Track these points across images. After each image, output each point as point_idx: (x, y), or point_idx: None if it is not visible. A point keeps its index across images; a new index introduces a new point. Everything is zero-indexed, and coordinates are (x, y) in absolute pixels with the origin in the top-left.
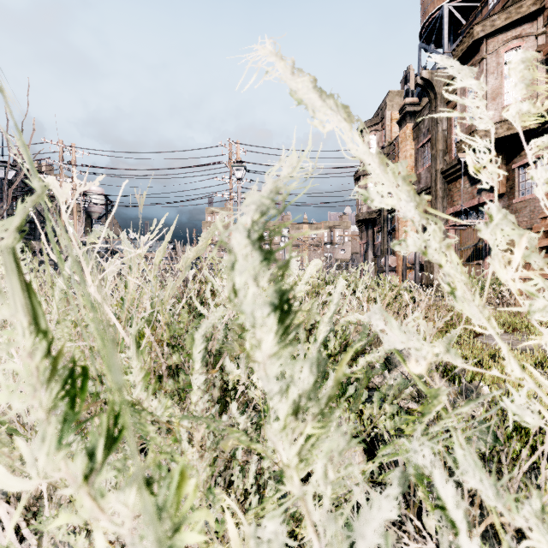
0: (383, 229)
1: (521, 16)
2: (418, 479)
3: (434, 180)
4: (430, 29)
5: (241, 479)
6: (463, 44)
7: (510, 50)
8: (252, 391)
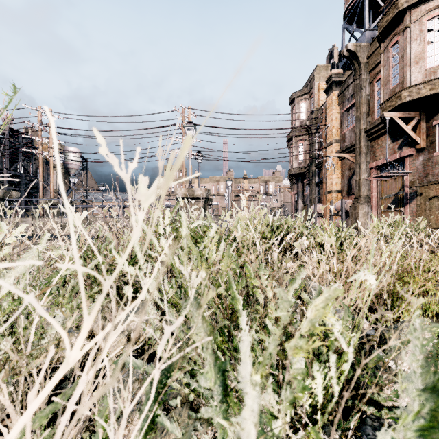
0: (311, 182)
1: None
2: None
3: (358, 138)
4: (352, 11)
5: None
6: (388, 15)
7: (432, 18)
8: None
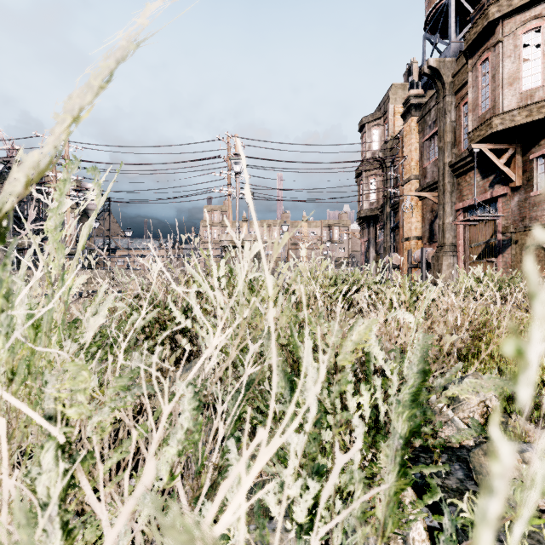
0: (386, 226)
1: None
2: None
3: (442, 174)
4: (435, 19)
5: None
6: (476, 26)
7: (529, 31)
8: None
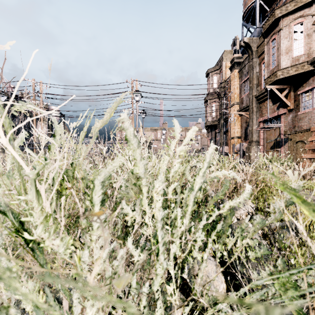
0: (221, 131)
1: (303, 4)
2: (300, 314)
3: (251, 101)
4: (248, 14)
5: (137, 292)
6: (269, 21)
7: (297, 24)
8: (144, 230)
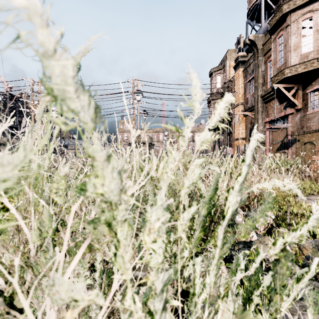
0: (224, 132)
1: None
2: None
3: (256, 101)
4: (253, 11)
5: None
6: (276, 16)
7: (305, 19)
8: None
